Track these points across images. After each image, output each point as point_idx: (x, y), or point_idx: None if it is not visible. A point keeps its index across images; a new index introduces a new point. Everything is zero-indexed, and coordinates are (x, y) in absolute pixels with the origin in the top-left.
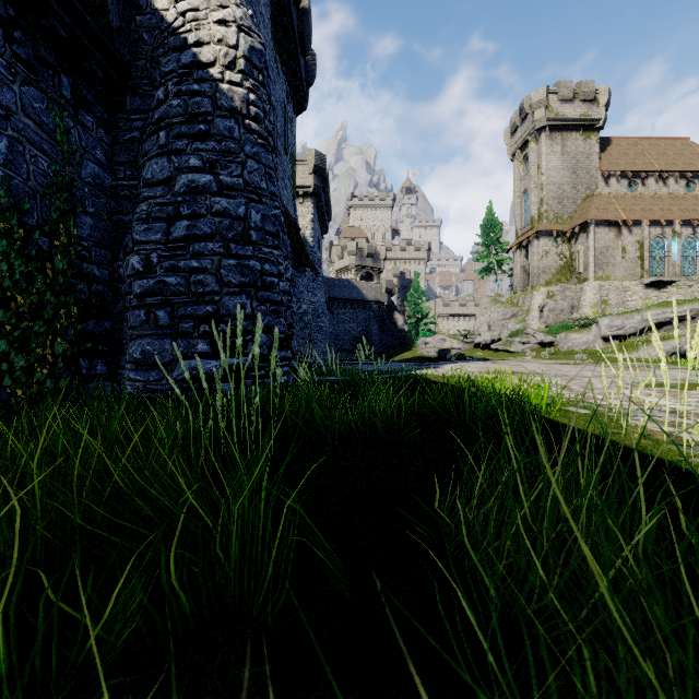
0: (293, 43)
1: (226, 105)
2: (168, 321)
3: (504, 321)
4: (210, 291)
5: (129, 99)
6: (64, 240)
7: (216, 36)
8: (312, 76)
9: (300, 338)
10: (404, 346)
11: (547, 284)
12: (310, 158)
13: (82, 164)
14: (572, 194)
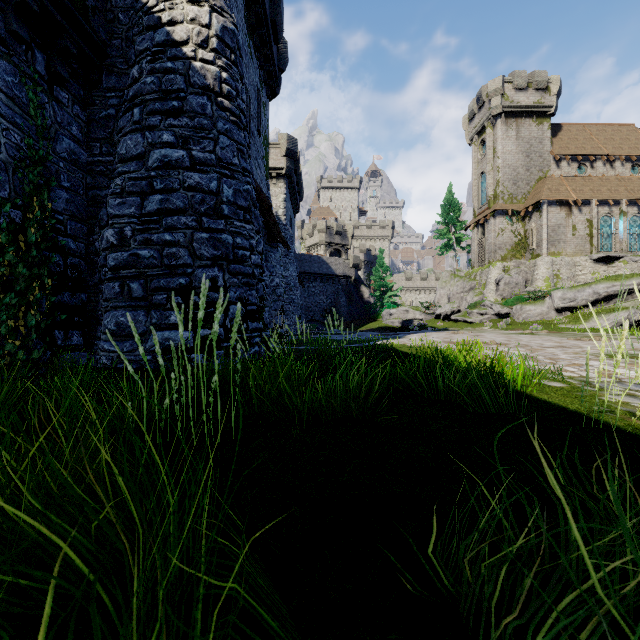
0: (266, 30)
1: (199, 82)
2: (142, 293)
3: (462, 294)
4: (182, 263)
5: (105, 78)
6: (38, 213)
7: (189, 15)
8: (284, 63)
9: (273, 309)
10: (370, 317)
11: (503, 259)
12: (283, 142)
13: (57, 139)
14: (526, 176)
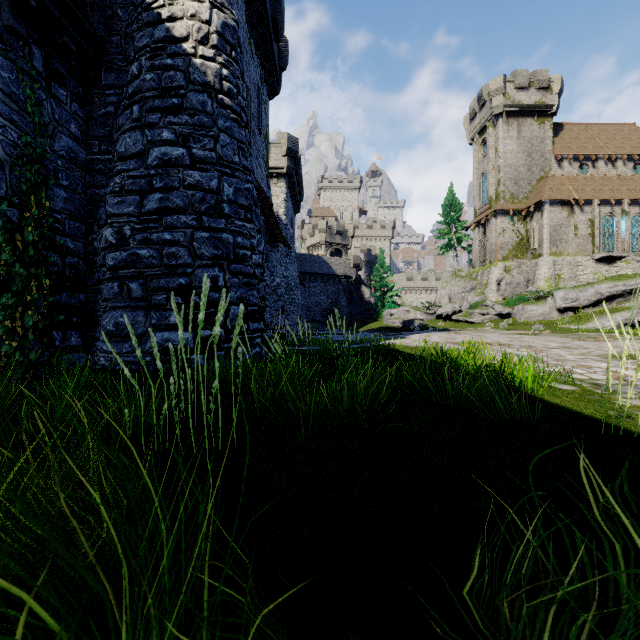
0: (266, 28)
1: (199, 79)
2: (141, 293)
3: (463, 294)
4: (182, 263)
5: (104, 75)
6: (35, 212)
7: (189, 11)
8: (285, 62)
9: (274, 309)
10: (371, 317)
11: (504, 259)
12: (283, 141)
13: (55, 137)
14: (528, 176)
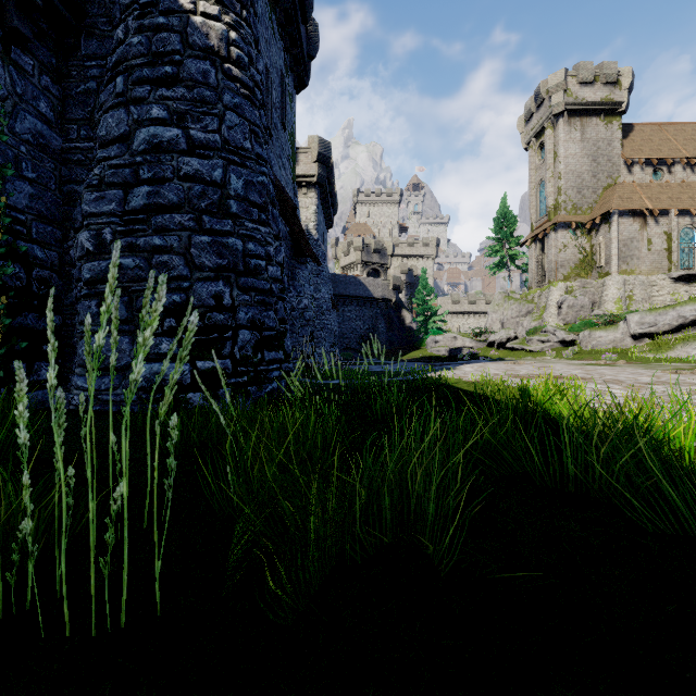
0: (291, 4)
1: (199, 42)
2: (125, 314)
3: (518, 318)
4: (177, 275)
5: (83, 42)
6: None
7: None
8: (315, 49)
9: (301, 336)
10: (412, 345)
11: (565, 279)
12: (314, 146)
13: (16, 116)
14: (593, 184)
